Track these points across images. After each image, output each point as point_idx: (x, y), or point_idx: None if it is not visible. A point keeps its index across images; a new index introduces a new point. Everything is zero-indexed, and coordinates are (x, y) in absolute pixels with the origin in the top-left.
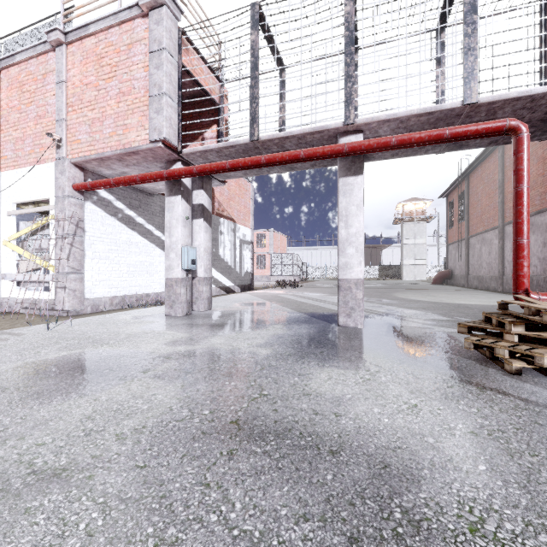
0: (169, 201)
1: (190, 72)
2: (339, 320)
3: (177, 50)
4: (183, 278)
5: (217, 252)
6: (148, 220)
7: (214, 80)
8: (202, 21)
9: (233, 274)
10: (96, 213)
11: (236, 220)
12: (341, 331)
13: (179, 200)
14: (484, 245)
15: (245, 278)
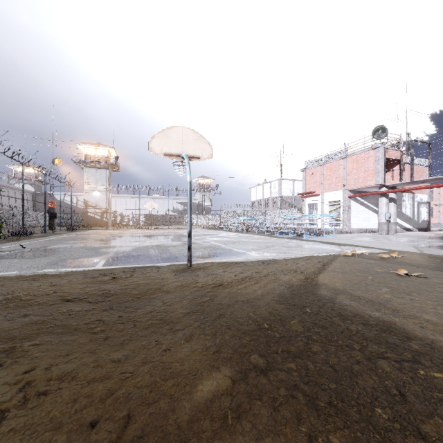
0: (380, 199)
1: (388, 158)
2: None
3: (383, 156)
4: (385, 222)
5: (400, 211)
6: (368, 201)
7: (398, 152)
8: (392, 146)
9: (412, 222)
10: (353, 203)
11: (414, 191)
12: None
13: (384, 199)
14: None
15: (422, 224)
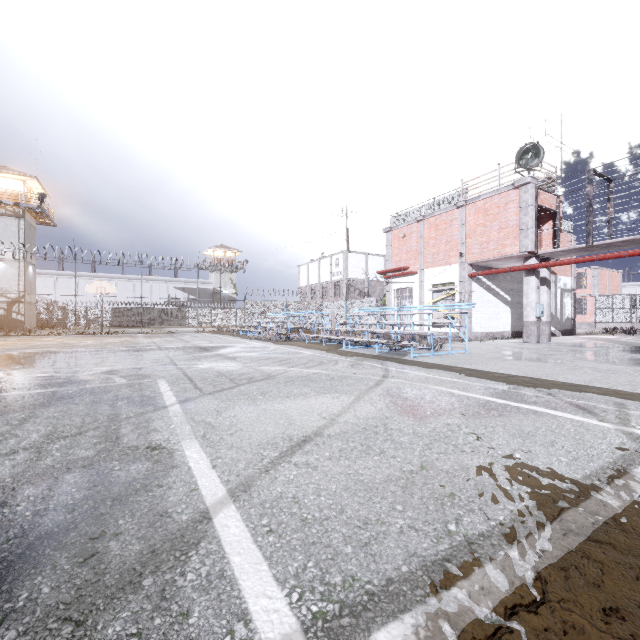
0: (526, 279)
1: (540, 205)
2: None
3: (534, 201)
4: (535, 321)
5: None
6: (496, 285)
7: (553, 197)
8: (551, 182)
9: (554, 320)
10: (475, 287)
11: (556, 272)
12: None
13: (533, 278)
14: None
15: (566, 323)
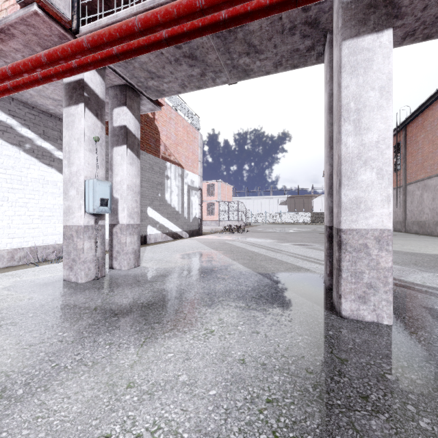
0: (68, 113)
1: None
2: (343, 305)
3: None
4: (88, 225)
5: (163, 197)
6: None
7: None
8: None
9: (181, 220)
10: None
11: (184, 165)
12: (362, 340)
13: (80, 110)
14: (426, 191)
15: (193, 223)
